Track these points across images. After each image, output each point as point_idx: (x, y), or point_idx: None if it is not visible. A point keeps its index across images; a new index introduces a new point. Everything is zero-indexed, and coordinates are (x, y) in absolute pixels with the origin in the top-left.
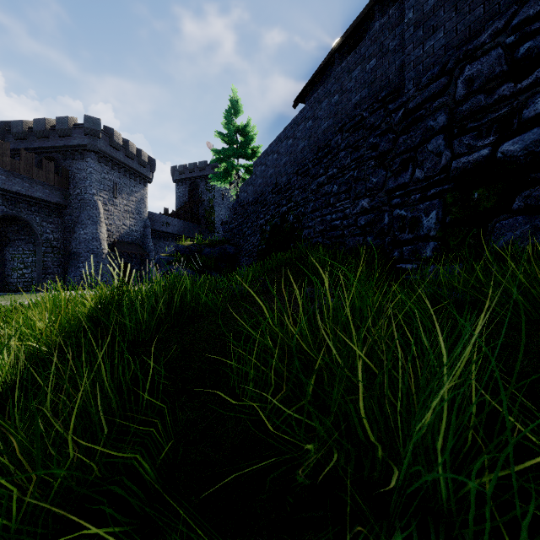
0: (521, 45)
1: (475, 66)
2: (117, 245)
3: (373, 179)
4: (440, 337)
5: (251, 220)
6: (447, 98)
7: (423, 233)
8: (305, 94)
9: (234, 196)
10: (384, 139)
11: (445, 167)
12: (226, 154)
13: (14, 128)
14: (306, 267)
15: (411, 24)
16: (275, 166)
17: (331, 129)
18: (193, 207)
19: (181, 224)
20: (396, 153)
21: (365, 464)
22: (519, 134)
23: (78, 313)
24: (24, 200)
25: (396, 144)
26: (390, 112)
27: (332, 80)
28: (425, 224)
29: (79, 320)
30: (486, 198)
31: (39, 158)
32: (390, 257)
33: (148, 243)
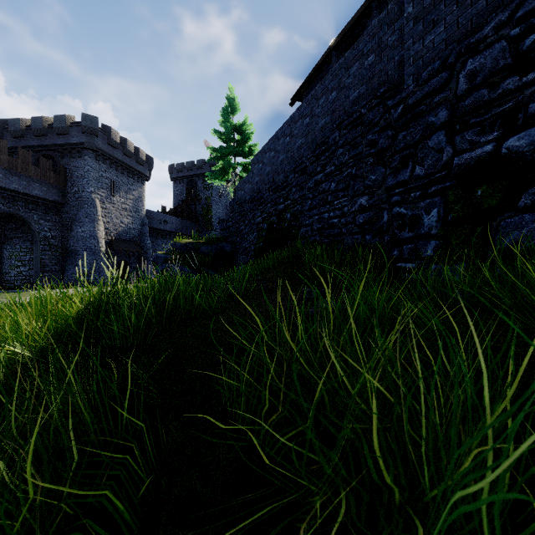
0: (526, 37)
1: (478, 59)
2: (115, 242)
3: (372, 176)
4: (483, 369)
5: (248, 218)
6: (448, 93)
7: (424, 231)
8: (302, 92)
9: (231, 194)
10: (383, 136)
11: (446, 164)
12: (223, 152)
13: (12, 126)
14: (304, 266)
15: (410, 19)
16: (272, 164)
17: (328, 126)
18: (191, 206)
19: (179, 221)
20: (395, 149)
21: (382, 518)
22: (524, 129)
23: (66, 315)
24: (21, 198)
25: (395, 141)
26: (389, 108)
27: (329, 77)
28: (426, 223)
29: (67, 322)
30: (490, 196)
31: (36, 156)
32: (389, 256)
33: (146, 241)
